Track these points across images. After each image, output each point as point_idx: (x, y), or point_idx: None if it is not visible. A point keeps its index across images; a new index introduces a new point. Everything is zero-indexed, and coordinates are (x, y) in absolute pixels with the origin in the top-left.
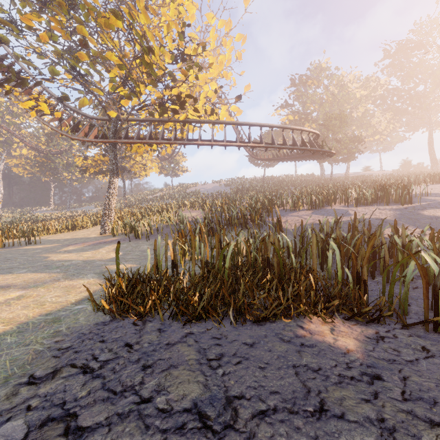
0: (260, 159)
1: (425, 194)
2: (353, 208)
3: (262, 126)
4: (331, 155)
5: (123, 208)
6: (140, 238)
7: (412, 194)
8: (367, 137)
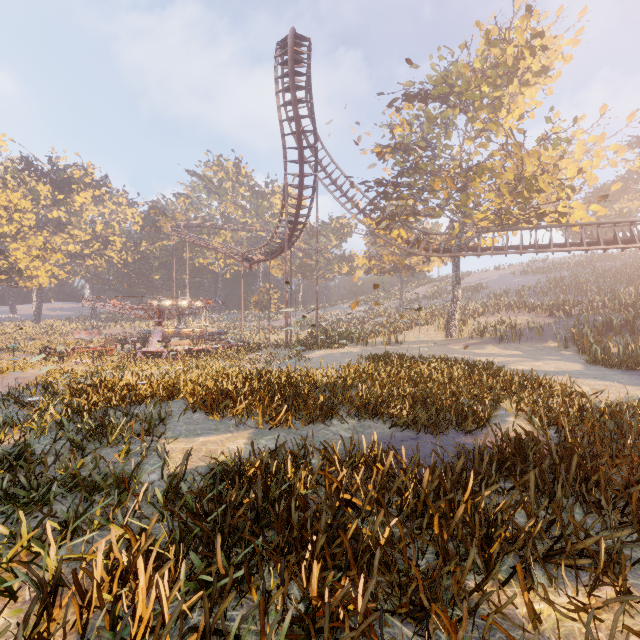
0: None
1: None
2: None
3: (634, 221)
4: None
5: (399, 309)
6: (506, 341)
7: None
8: None
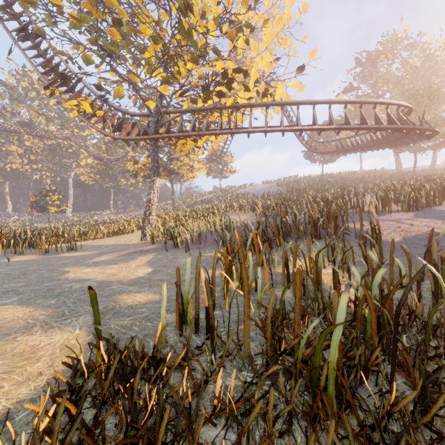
0: (320, 153)
1: None
2: None
3: (332, 102)
4: (431, 136)
5: (171, 211)
6: (179, 247)
7: None
8: None
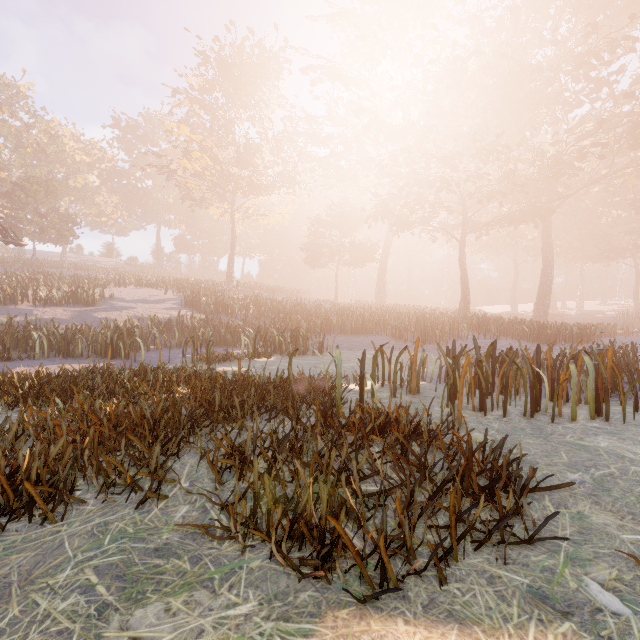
0: None
1: (116, 299)
2: (41, 309)
3: None
4: (21, 245)
5: None
6: None
7: (108, 297)
8: (92, 215)
